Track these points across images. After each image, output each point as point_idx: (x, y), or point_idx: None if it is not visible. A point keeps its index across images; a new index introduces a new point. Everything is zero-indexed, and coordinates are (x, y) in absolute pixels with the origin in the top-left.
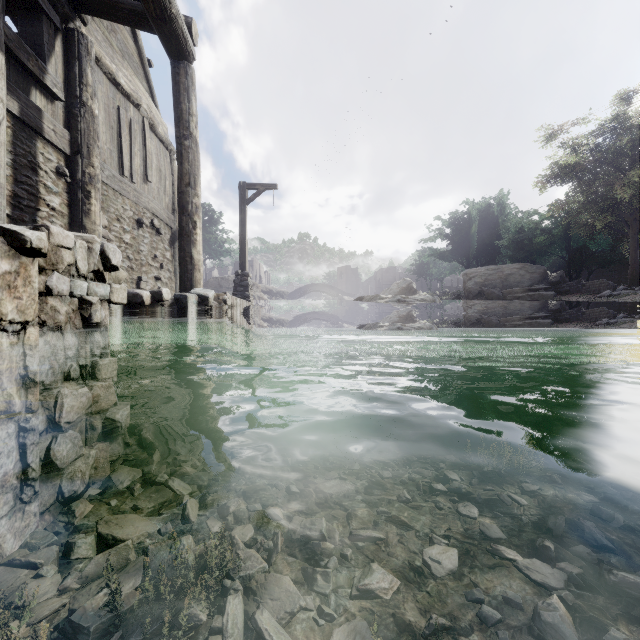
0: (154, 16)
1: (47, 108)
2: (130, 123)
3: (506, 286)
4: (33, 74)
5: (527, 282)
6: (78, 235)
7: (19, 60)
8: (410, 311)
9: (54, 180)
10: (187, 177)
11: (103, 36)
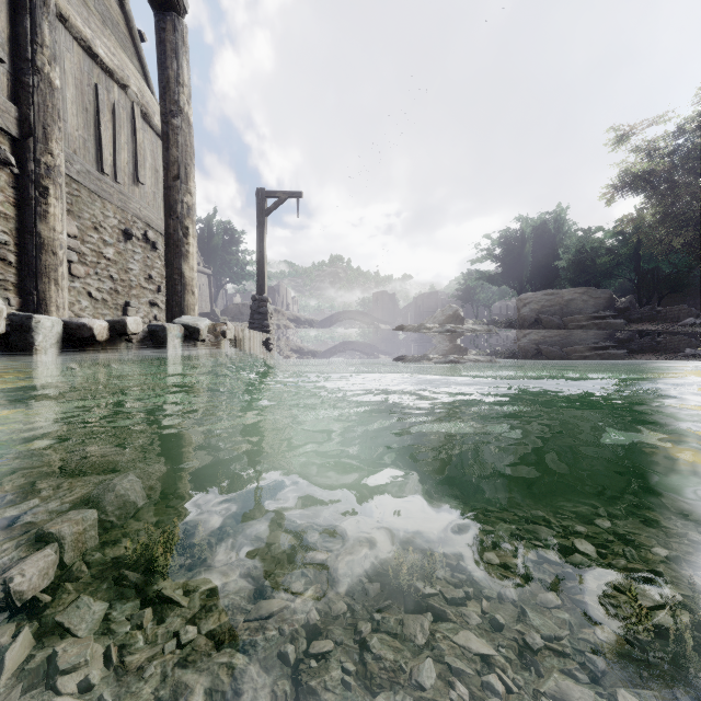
0: None
1: None
2: (113, 107)
3: (566, 313)
4: None
5: (591, 308)
6: None
7: None
8: (462, 343)
9: None
10: (175, 167)
11: None
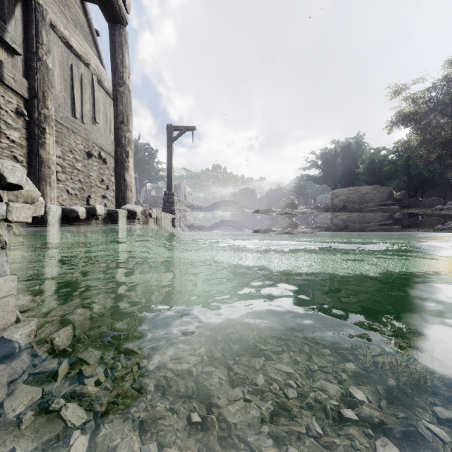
0: None
1: (8, 60)
2: (81, 77)
3: (363, 202)
4: None
5: (378, 199)
6: None
7: None
8: (294, 221)
9: (14, 118)
10: (121, 116)
11: (58, 8)
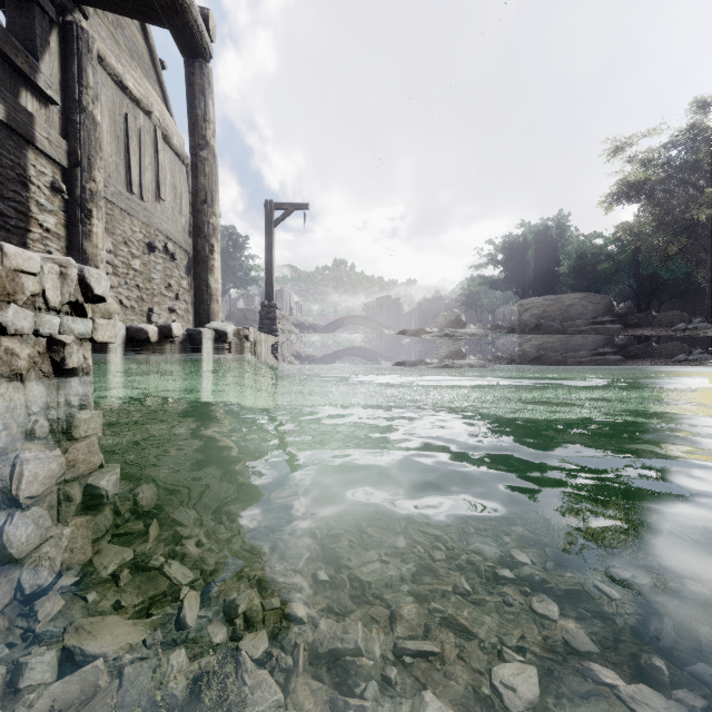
0: (163, 5)
1: (40, 113)
2: (140, 133)
3: (567, 318)
4: (22, 73)
5: (590, 314)
6: (49, 257)
7: (5, 56)
8: (459, 347)
9: (48, 197)
10: (203, 193)
11: (108, 32)
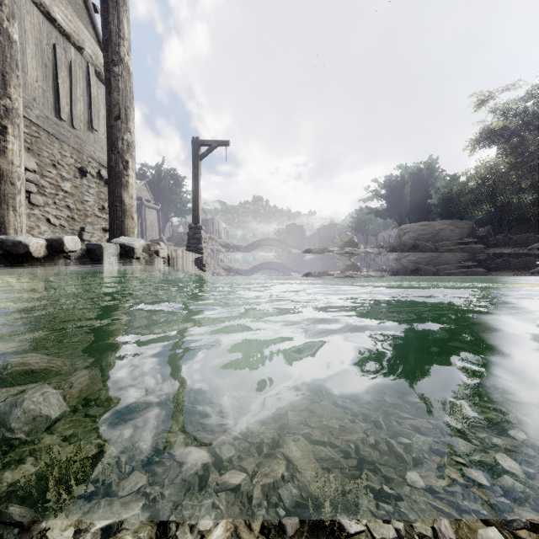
0: None
1: None
2: (70, 65)
3: (437, 240)
4: None
5: (457, 236)
6: None
7: None
8: (358, 263)
9: None
10: (116, 109)
11: None
